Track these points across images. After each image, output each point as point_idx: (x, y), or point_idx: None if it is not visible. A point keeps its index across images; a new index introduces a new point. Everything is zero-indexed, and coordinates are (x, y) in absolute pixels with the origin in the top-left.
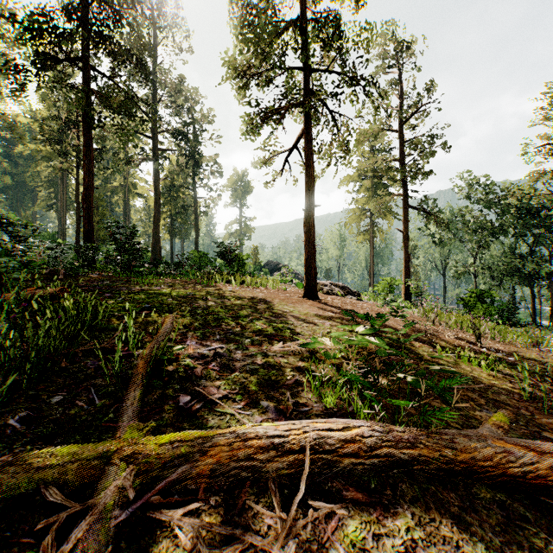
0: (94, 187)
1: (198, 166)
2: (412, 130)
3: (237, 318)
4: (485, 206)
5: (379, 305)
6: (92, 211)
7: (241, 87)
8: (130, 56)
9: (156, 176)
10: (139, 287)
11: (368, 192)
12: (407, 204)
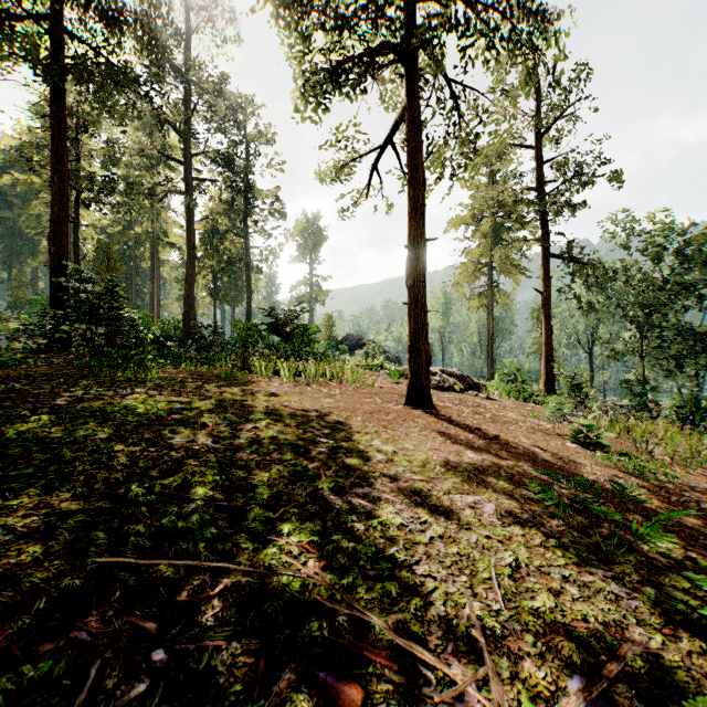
0: (70, 221)
1: (250, 203)
2: (557, 143)
3: (240, 514)
4: (657, 257)
5: (544, 419)
6: (66, 258)
7: (296, 37)
8: (134, 22)
9: (190, 216)
10: (82, 393)
11: (485, 239)
12: (549, 252)
